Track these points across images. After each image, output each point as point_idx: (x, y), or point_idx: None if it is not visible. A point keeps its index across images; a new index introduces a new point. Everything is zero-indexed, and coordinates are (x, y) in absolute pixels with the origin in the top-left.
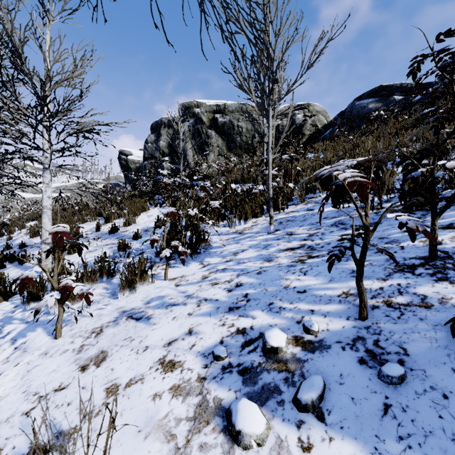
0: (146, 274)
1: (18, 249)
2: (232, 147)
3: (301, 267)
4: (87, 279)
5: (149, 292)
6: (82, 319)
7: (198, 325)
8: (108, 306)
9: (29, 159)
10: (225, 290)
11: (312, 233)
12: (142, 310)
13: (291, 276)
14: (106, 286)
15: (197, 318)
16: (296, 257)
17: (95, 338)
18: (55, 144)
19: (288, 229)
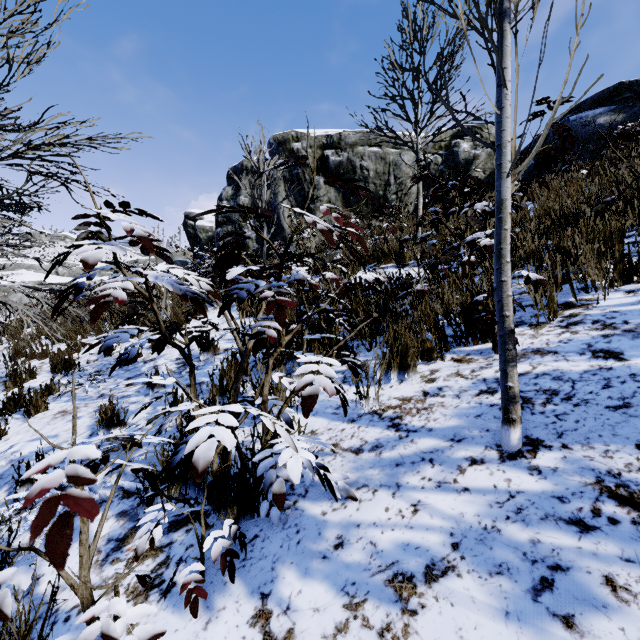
0: None
1: None
2: (352, 202)
3: None
4: None
5: None
6: None
7: None
8: None
9: None
10: None
11: None
12: None
13: None
14: None
15: None
16: None
17: None
18: None
19: (588, 450)
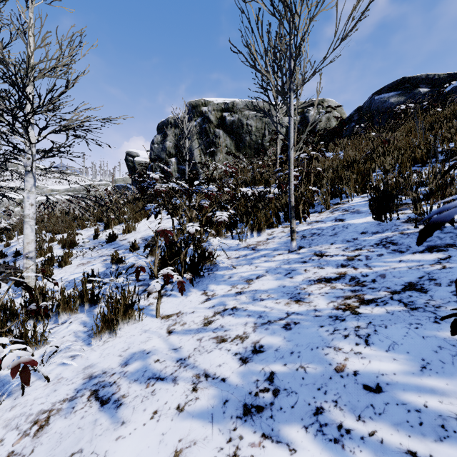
0: (132, 310)
1: (13, 257)
2: (241, 147)
3: (356, 325)
4: (65, 308)
5: (133, 339)
6: (34, 384)
7: (191, 445)
8: (76, 359)
9: (6, 161)
10: (237, 358)
11: (351, 255)
12: (114, 379)
13: (343, 343)
14: (86, 320)
15: (191, 422)
16: (339, 297)
17: (33, 439)
18: (35, 143)
19: (316, 246)
